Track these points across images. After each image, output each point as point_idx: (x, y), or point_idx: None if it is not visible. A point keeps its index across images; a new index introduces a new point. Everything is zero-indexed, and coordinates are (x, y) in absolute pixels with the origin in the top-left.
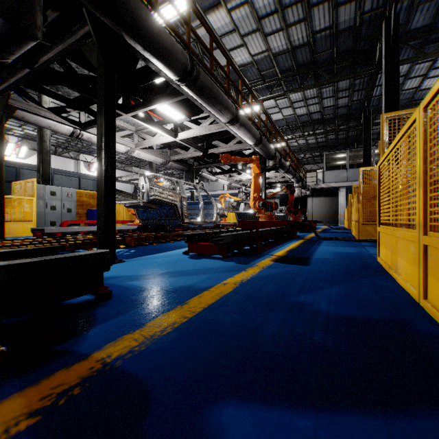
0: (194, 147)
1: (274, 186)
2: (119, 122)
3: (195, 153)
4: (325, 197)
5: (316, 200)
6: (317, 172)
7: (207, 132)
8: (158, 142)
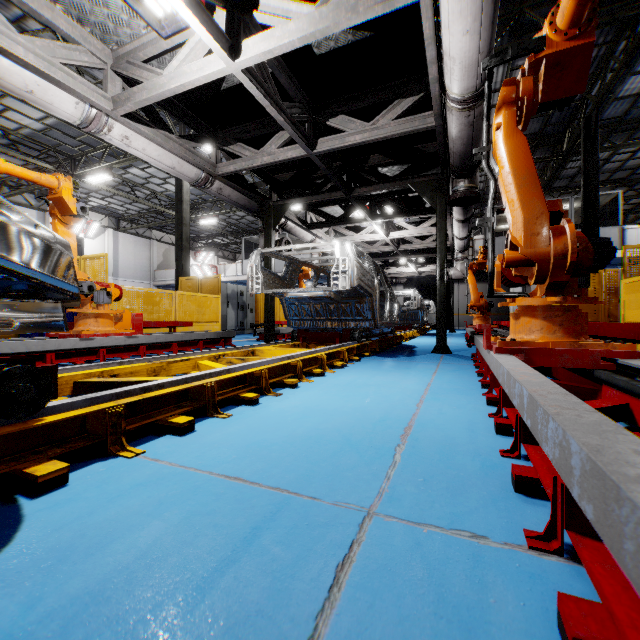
0: (284, 119)
1: (408, 260)
2: (47, 10)
3: (280, 152)
4: (480, 283)
5: (465, 288)
6: (475, 239)
7: (344, 22)
8: (176, 82)
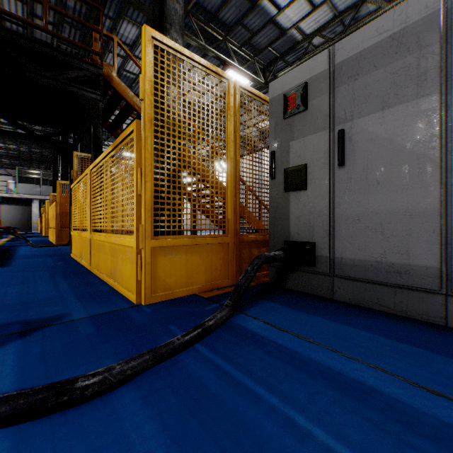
0: None
1: None
2: None
3: None
4: (18, 205)
5: (7, 208)
6: (10, 182)
7: None
8: None
